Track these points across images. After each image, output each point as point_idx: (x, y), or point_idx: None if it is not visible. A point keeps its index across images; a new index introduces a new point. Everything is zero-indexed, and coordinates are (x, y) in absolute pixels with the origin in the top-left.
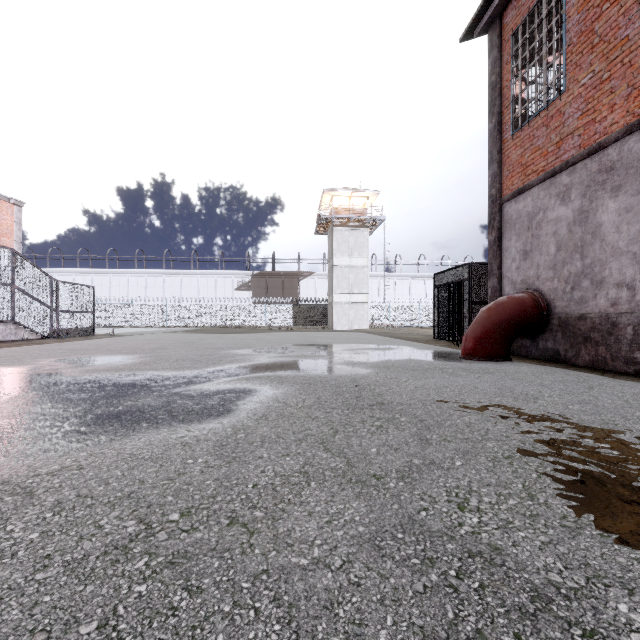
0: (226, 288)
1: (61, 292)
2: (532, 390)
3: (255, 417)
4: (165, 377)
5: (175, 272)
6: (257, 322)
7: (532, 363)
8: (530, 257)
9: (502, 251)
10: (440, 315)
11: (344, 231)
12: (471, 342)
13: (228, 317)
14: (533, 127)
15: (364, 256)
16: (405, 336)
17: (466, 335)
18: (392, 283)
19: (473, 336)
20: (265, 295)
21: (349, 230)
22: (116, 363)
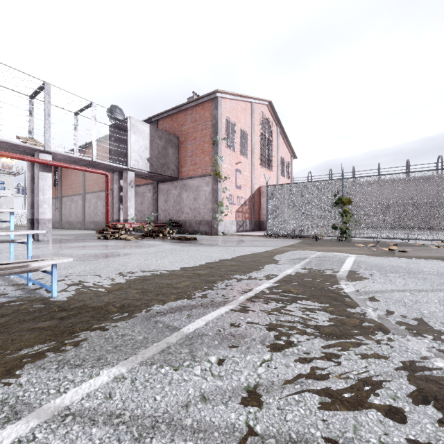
0: None
1: None
2: None
3: None
4: None
5: None
6: None
7: None
8: None
9: None
10: None
11: None
12: None
13: None
14: None
15: (11, 189)
16: None
17: None
18: None
19: None
20: None
21: (0, 175)
22: None
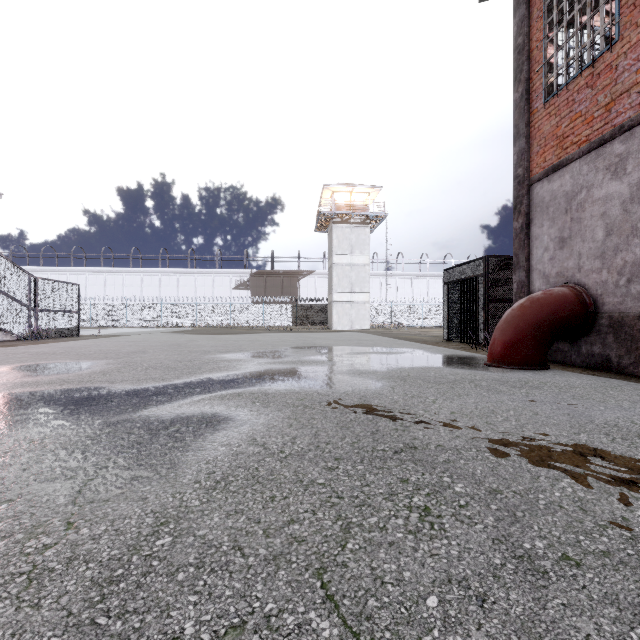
0: (224, 287)
1: (41, 290)
2: (619, 418)
3: (208, 482)
4: (115, 394)
5: (171, 271)
6: (255, 322)
7: (577, 372)
8: (569, 245)
9: (531, 240)
10: (450, 314)
11: (345, 228)
12: (500, 346)
13: (225, 317)
14: (573, 90)
15: (366, 254)
16: (411, 337)
17: (494, 338)
18: (394, 282)
19: (503, 339)
20: (264, 294)
21: (350, 227)
22: (70, 372)
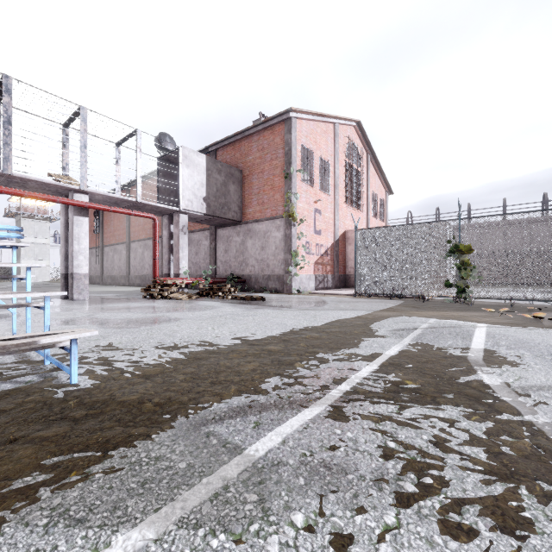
0: None
1: None
2: None
3: None
4: None
5: None
6: None
7: None
8: None
9: None
10: None
11: (31, 221)
12: None
13: None
14: None
15: (47, 238)
16: None
17: None
18: None
19: None
20: None
21: (35, 221)
22: None
